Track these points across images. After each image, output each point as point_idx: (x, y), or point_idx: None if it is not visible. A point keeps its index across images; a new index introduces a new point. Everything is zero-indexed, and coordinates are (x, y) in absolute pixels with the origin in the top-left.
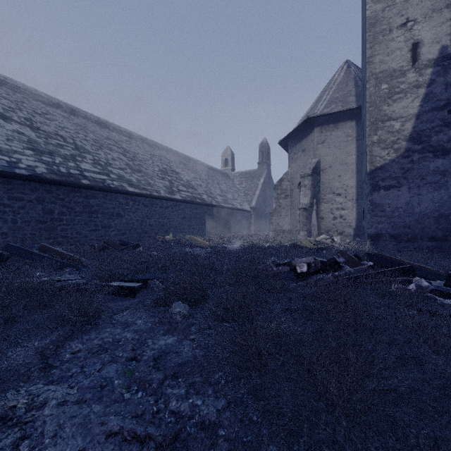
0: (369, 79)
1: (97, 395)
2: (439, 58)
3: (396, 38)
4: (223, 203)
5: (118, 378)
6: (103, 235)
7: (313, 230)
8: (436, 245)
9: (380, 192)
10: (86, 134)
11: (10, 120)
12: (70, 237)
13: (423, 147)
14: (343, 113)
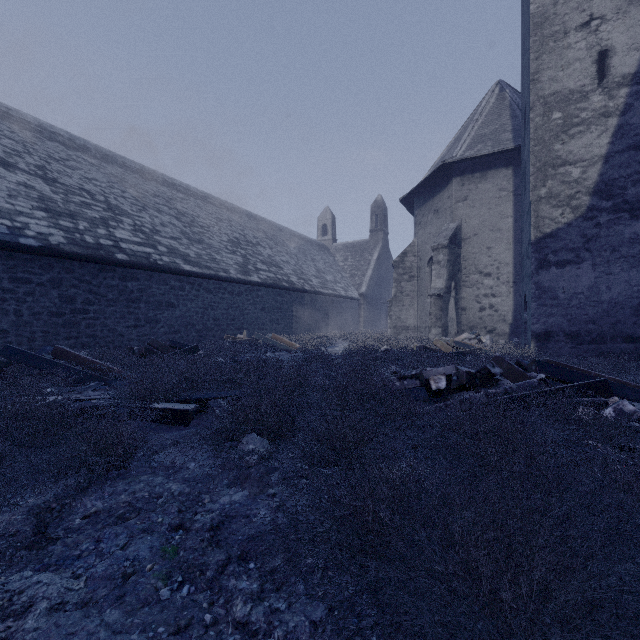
0: (534, 106)
1: (116, 592)
2: (638, 73)
3: (574, 44)
4: (319, 287)
5: (152, 560)
6: (148, 333)
7: (451, 326)
8: (634, 348)
9: (551, 270)
10: (124, 189)
11: (15, 168)
12: (100, 336)
13: (614, 204)
14: (494, 157)
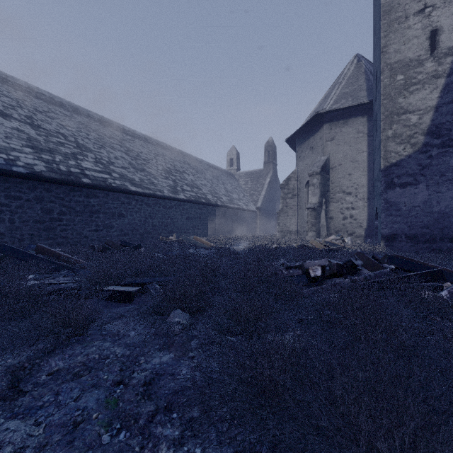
0: (383, 70)
1: (68, 437)
2: None
3: (413, 25)
4: (228, 203)
5: (97, 410)
6: (105, 235)
7: (322, 230)
8: None
9: (396, 189)
10: (88, 133)
11: (10, 117)
12: (70, 237)
13: (442, 141)
14: (354, 109)
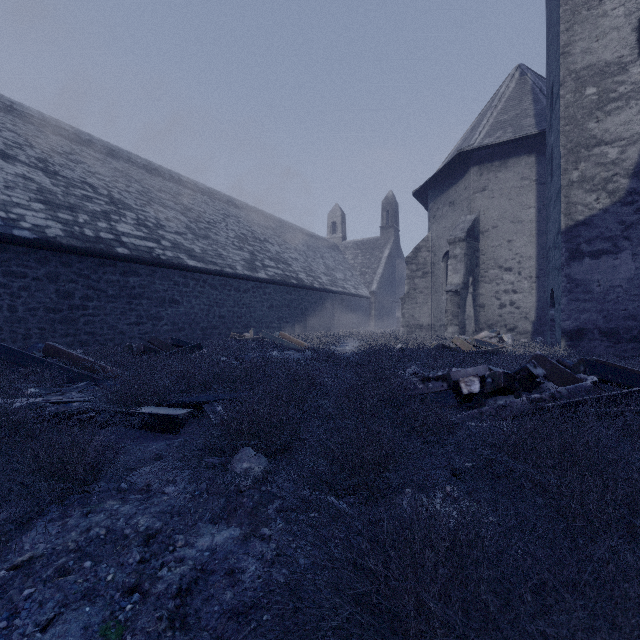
0: (565, 81)
1: None
2: None
3: (611, 11)
4: (329, 285)
5: None
6: (150, 330)
7: (469, 324)
8: None
9: (584, 261)
10: (128, 184)
11: (14, 160)
12: (99, 333)
13: None
14: (515, 144)
